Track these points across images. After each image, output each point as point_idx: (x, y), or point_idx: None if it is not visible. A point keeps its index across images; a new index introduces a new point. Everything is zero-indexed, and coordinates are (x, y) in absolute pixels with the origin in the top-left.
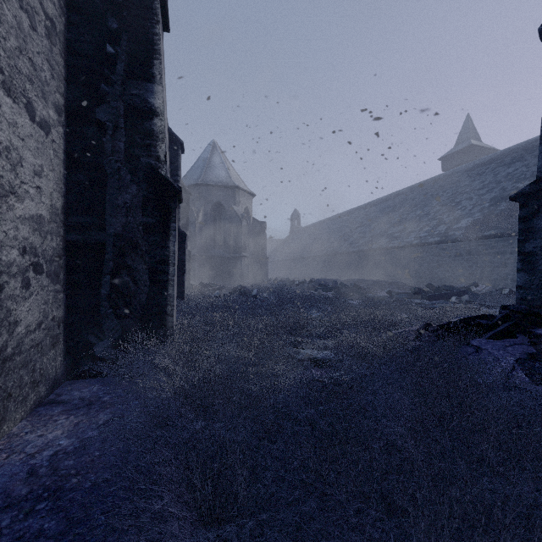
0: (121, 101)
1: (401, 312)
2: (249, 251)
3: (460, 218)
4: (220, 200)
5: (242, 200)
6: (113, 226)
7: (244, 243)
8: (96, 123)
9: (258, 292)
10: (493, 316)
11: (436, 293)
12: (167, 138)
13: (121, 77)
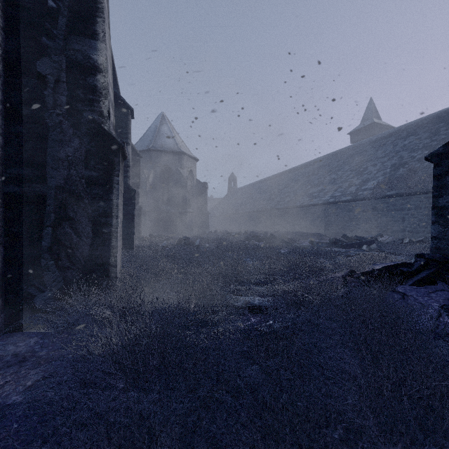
0: (63, 55)
1: (324, 259)
2: (193, 207)
3: (367, 181)
4: (168, 163)
5: (187, 164)
6: (54, 179)
7: (189, 200)
8: (37, 75)
9: (201, 242)
10: (411, 264)
11: (350, 242)
12: (111, 96)
13: (63, 32)
